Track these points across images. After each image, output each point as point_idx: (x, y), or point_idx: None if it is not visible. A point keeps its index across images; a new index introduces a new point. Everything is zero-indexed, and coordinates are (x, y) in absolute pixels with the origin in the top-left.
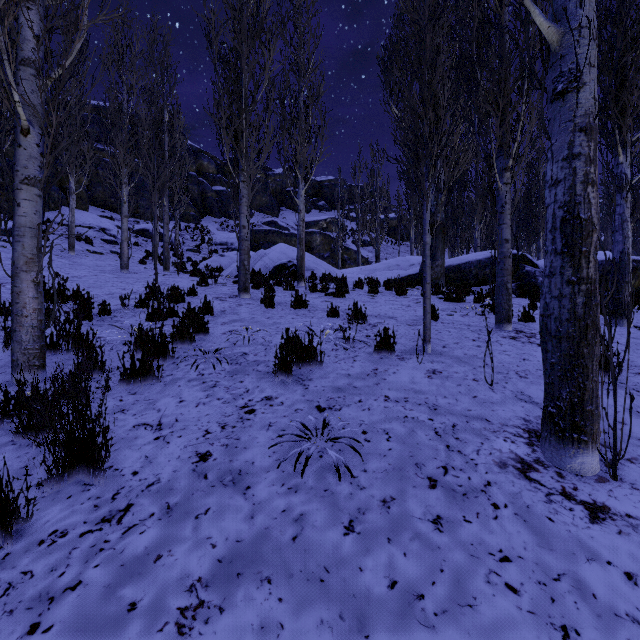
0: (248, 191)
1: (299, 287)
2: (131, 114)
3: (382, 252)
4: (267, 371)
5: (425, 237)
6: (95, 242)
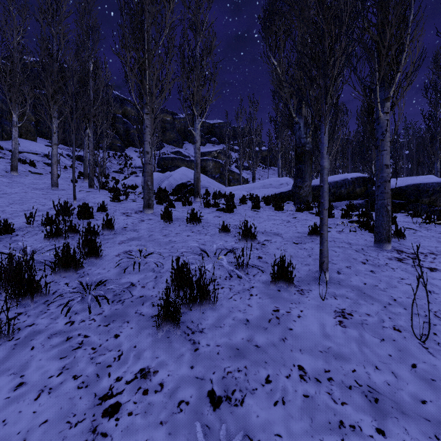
0: (151, 122)
1: (195, 202)
2: (59, 61)
3: (256, 174)
4: (151, 315)
5: (323, 161)
6: (38, 165)
